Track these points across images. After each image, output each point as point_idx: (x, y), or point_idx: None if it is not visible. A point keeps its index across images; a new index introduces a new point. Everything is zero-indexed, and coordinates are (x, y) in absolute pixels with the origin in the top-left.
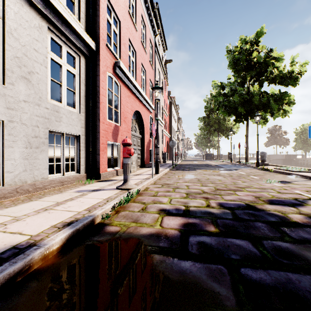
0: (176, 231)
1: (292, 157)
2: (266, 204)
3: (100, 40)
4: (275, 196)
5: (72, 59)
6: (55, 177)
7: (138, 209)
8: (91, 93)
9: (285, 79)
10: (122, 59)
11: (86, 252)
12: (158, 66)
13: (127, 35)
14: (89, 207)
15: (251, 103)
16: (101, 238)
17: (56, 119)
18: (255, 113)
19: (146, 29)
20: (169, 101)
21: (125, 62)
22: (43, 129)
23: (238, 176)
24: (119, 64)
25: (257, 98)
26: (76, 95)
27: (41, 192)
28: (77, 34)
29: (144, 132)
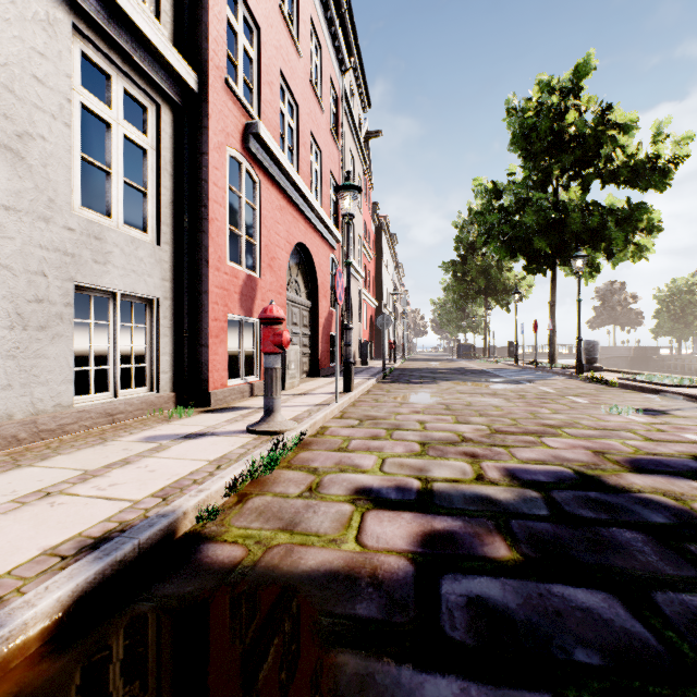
0: (401, 559)
1: (650, 353)
2: (627, 472)
3: (210, 67)
4: (641, 448)
5: (139, 111)
6: (92, 401)
7: (298, 488)
8: (186, 197)
9: (642, 174)
10: (264, 118)
11: (131, 644)
12: (349, 144)
13: (276, 63)
14: (166, 485)
15: (564, 229)
16: (186, 587)
17: (95, 257)
18: (573, 252)
19: (321, 54)
20: (376, 226)
21: (271, 127)
22: (59, 283)
23: (538, 396)
24: (256, 130)
25: (578, 217)
26: (148, 199)
27: (52, 442)
28: (150, 48)
29: (317, 295)
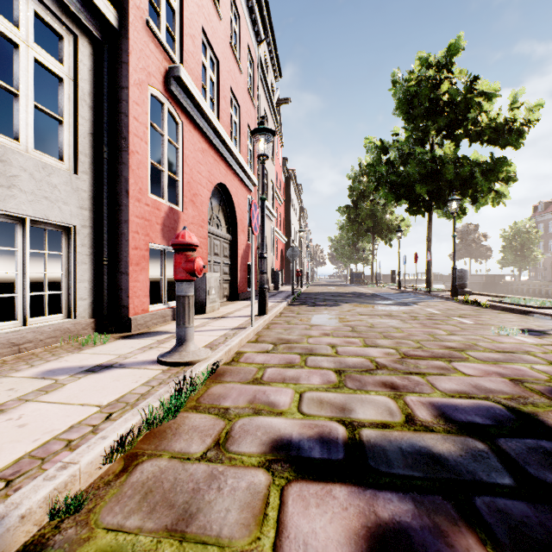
0: None
1: (498, 279)
2: None
3: (130, 5)
4: None
5: (56, 42)
6: None
7: (202, 443)
8: (106, 129)
9: (501, 134)
10: (186, 66)
11: None
12: (264, 105)
13: (198, 19)
14: (25, 453)
15: (440, 178)
16: None
17: None
18: (447, 197)
19: (240, 23)
20: (285, 177)
21: (193, 76)
22: None
23: (429, 317)
24: (178, 74)
25: (452, 168)
26: (64, 127)
27: None
28: None
29: (236, 230)
